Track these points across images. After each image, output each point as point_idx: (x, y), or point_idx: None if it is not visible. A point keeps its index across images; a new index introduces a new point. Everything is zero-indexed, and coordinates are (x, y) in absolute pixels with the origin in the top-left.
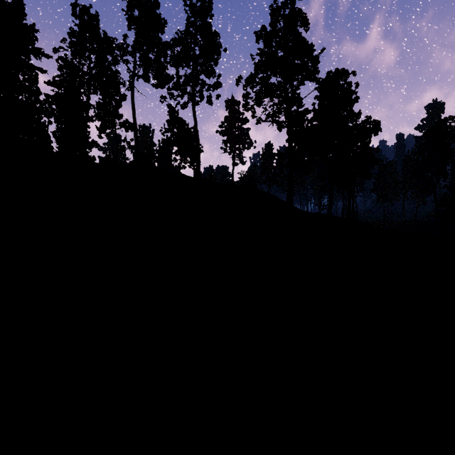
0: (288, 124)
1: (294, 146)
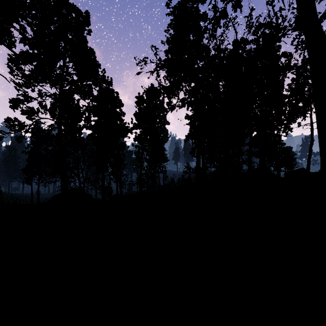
0: None
1: None
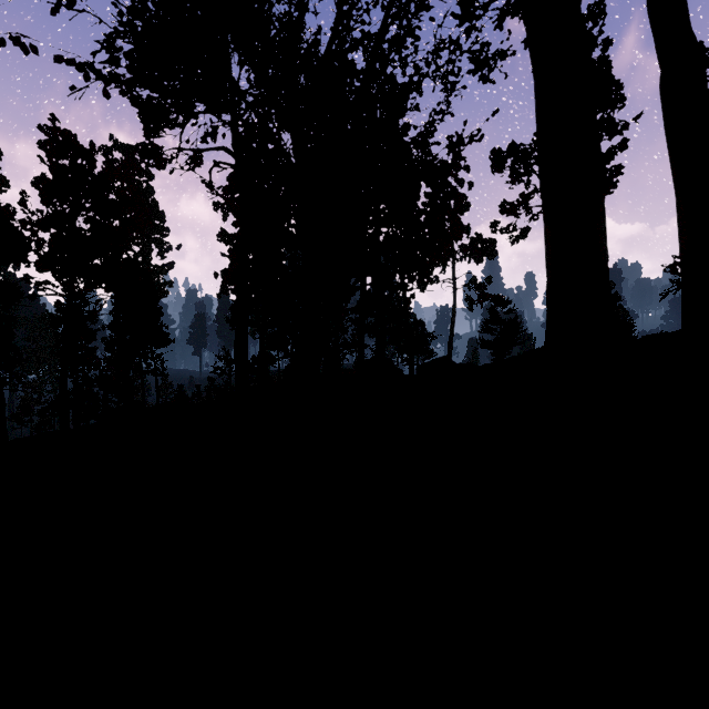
0: None
1: None
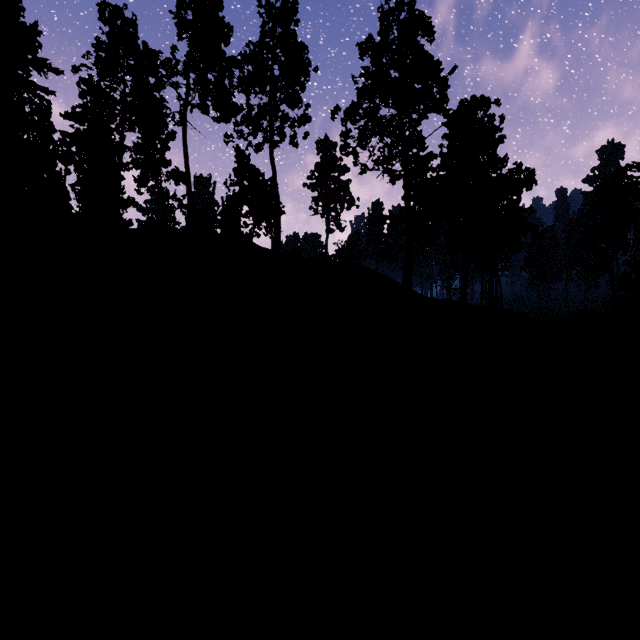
0: (405, 174)
1: (413, 205)
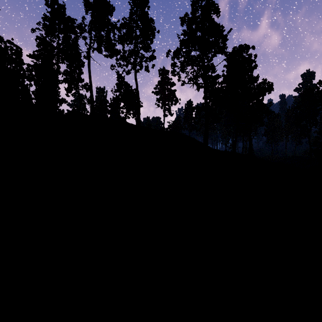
0: (205, 85)
1: (209, 101)
